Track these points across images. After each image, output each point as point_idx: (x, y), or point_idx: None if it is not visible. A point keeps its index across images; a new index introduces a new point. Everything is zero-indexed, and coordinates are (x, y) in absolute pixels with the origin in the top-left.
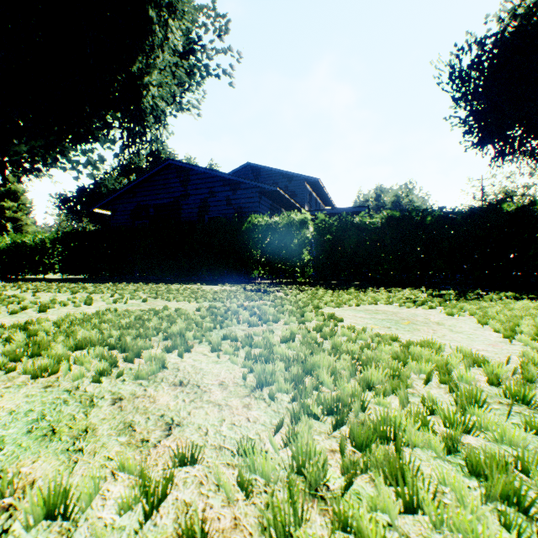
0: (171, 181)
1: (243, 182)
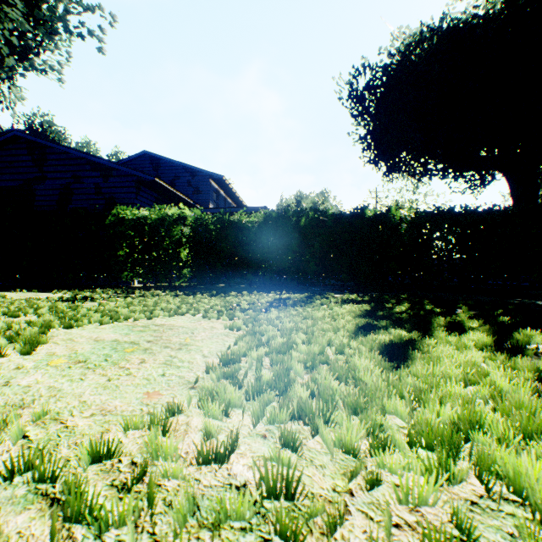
0: (19, 159)
1: (116, 168)
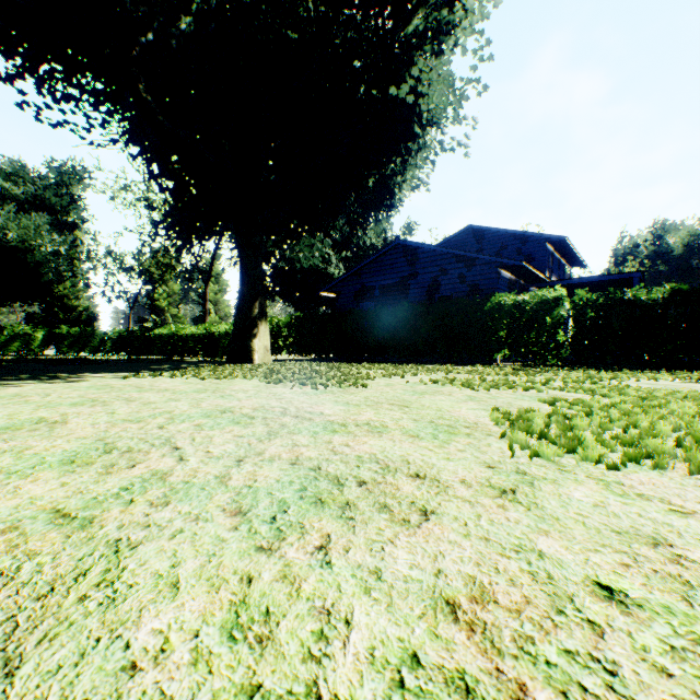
0: (397, 261)
1: (479, 258)
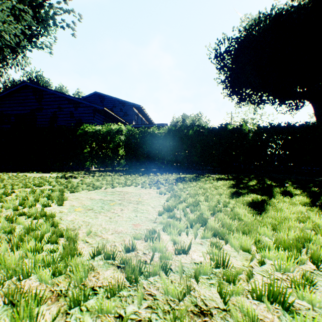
0: (28, 98)
1: (82, 102)
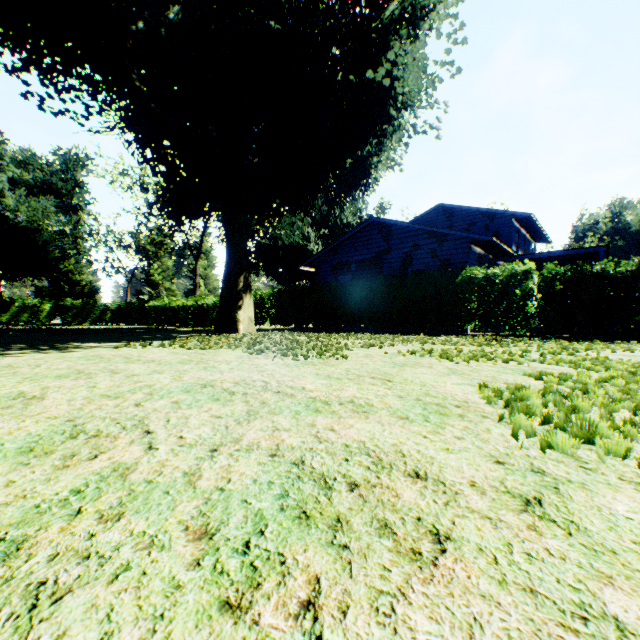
0: (372, 238)
1: (450, 234)
